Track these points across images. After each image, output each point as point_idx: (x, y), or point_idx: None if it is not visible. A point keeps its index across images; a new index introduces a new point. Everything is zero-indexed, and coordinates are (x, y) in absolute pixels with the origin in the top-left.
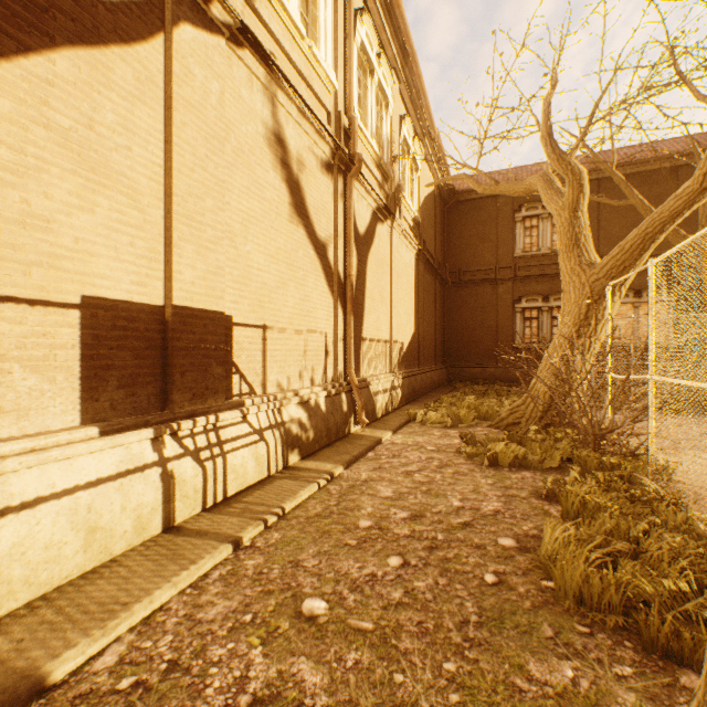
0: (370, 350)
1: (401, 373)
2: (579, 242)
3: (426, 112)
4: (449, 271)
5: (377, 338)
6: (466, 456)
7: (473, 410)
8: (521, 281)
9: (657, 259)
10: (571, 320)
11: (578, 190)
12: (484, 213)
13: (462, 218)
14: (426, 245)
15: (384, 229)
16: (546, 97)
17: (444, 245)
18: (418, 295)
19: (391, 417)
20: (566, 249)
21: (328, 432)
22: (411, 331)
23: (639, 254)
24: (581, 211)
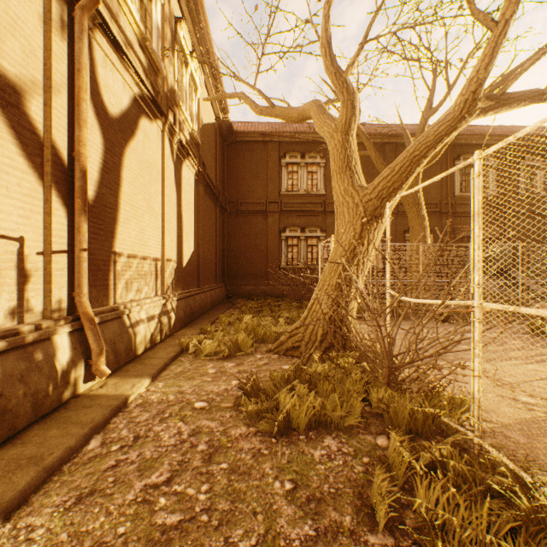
0: (130, 269)
1: (176, 295)
2: (351, 164)
3: (206, 30)
4: (228, 200)
5: (141, 255)
6: (248, 418)
7: (252, 334)
8: (286, 214)
9: (499, 144)
10: (347, 240)
11: (351, 112)
12: (257, 155)
13: (239, 156)
14: (207, 170)
15: (154, 129)
16: (327, 1)
17: (224, 177)
18: (198, 216)
19: (158, 350)
20: (339, 170)
21: (5, 418)
22: (190, 251)
23: (406, 177)
24: (352, 135)
